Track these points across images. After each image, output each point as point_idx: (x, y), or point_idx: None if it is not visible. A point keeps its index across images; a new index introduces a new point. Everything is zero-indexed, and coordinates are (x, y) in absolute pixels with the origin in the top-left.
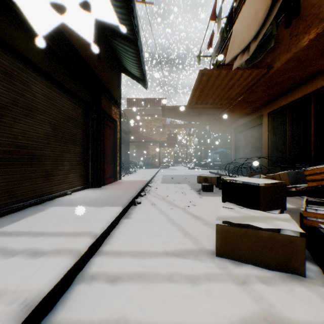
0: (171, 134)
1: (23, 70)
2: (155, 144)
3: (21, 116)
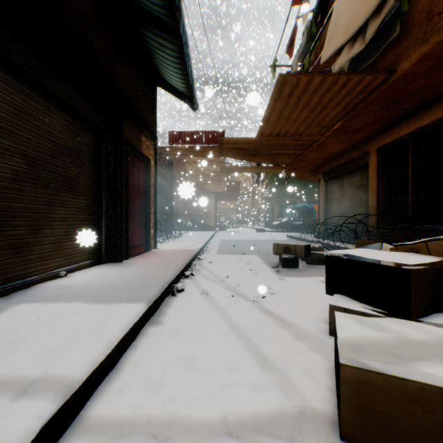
0: (232, 183)
1: None
2: (210, 196)
3: None
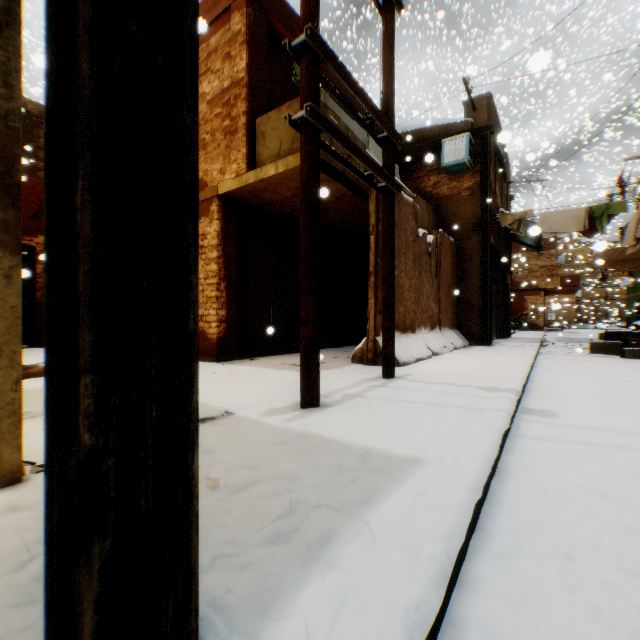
0: (566, 277)
1: None
2: (536, 293)
3: None
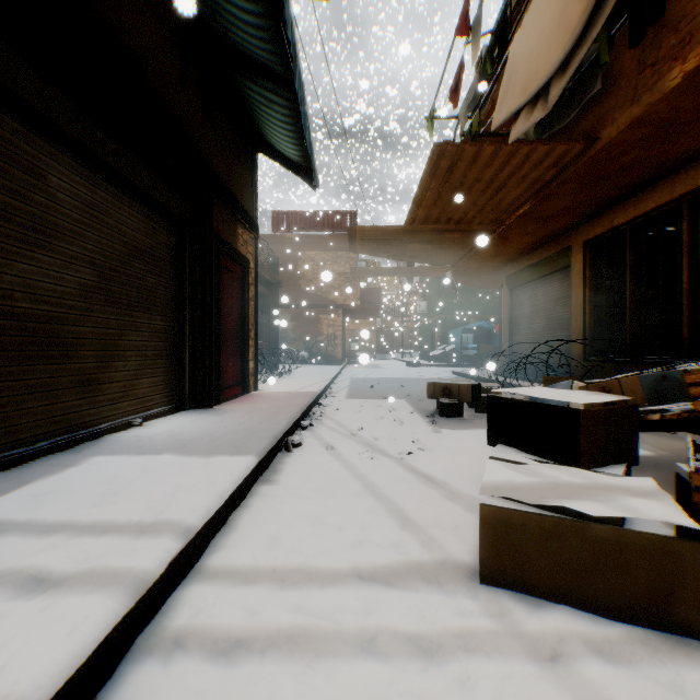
0: (369, 291)
1: (26, 138)
2: (335, 311)
3: (21, 246)
